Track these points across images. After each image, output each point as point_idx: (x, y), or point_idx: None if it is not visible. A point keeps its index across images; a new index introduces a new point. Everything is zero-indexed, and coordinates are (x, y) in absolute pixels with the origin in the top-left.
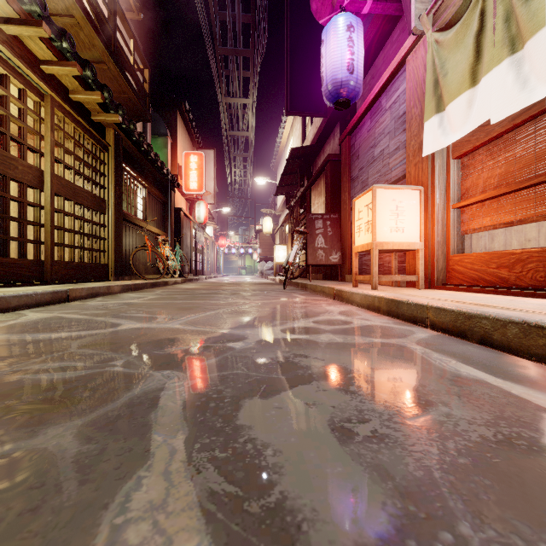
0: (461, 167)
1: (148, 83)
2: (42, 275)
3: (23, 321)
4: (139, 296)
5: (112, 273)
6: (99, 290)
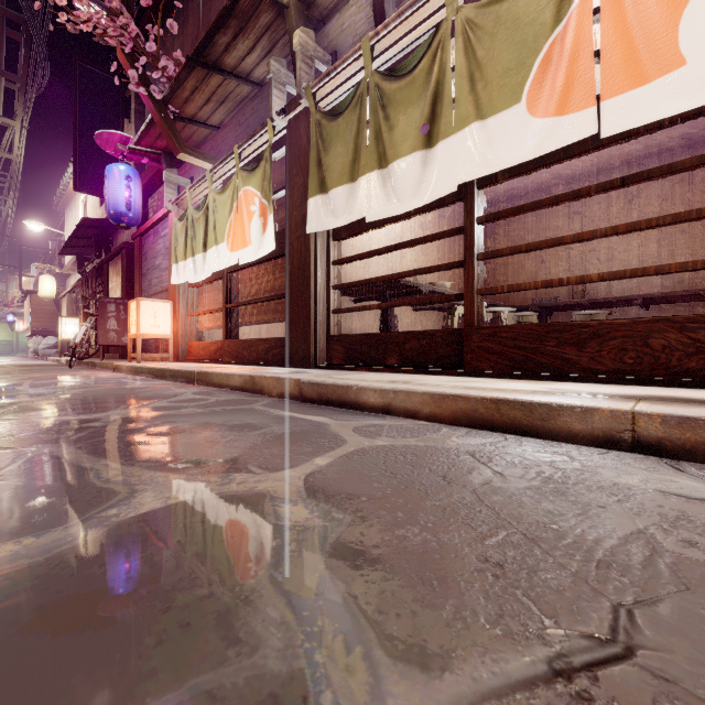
0: (195, 293)
1: None
2: None
3: None
4: None
5: None
6: None
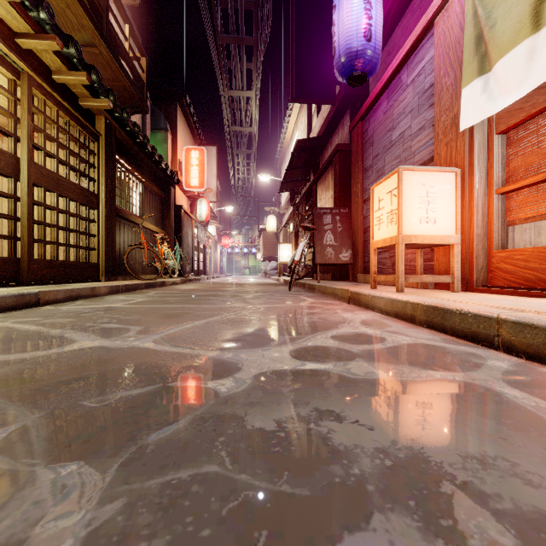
0: (508, 143)
1: (146, 72)
2: (17, 275)
3: None
4: (126, 299)
5: (103, 273)
6: (80, 292)
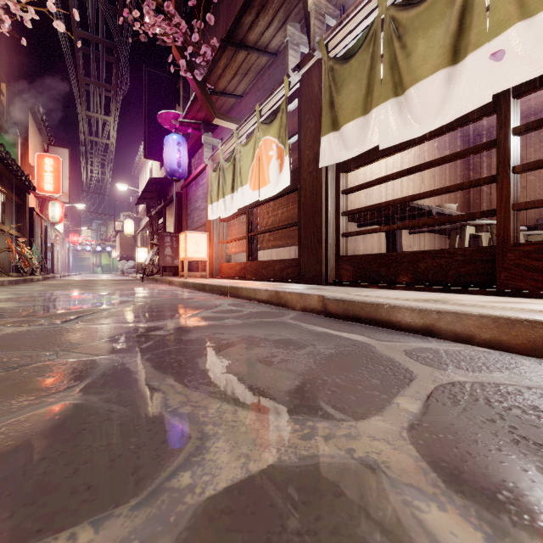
0: (224, 226)
1: (6, 96)
2: None
3: (1, 294)
4: (32, 287)
5: None
6: None
